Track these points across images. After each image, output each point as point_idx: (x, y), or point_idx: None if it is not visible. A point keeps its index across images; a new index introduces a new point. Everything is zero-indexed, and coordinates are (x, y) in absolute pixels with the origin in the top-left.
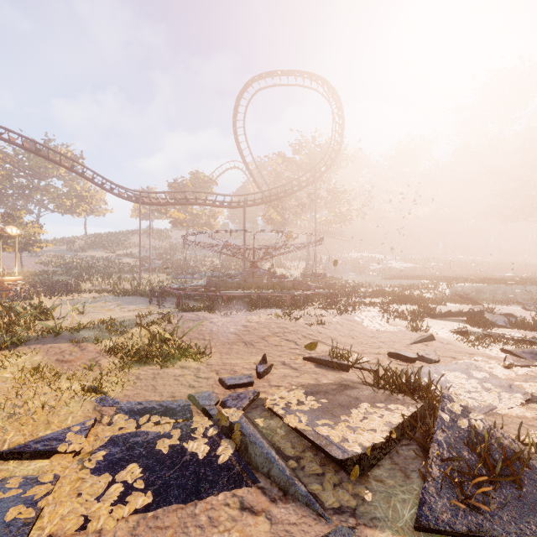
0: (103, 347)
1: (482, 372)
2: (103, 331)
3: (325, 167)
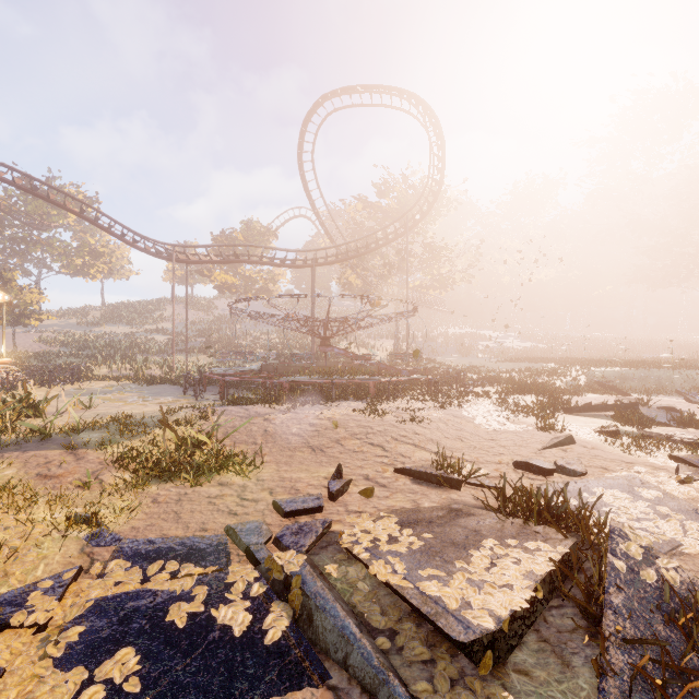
0: (109, 456)
1: (652, 490)
2: (113, 433)
3: (421, 214)
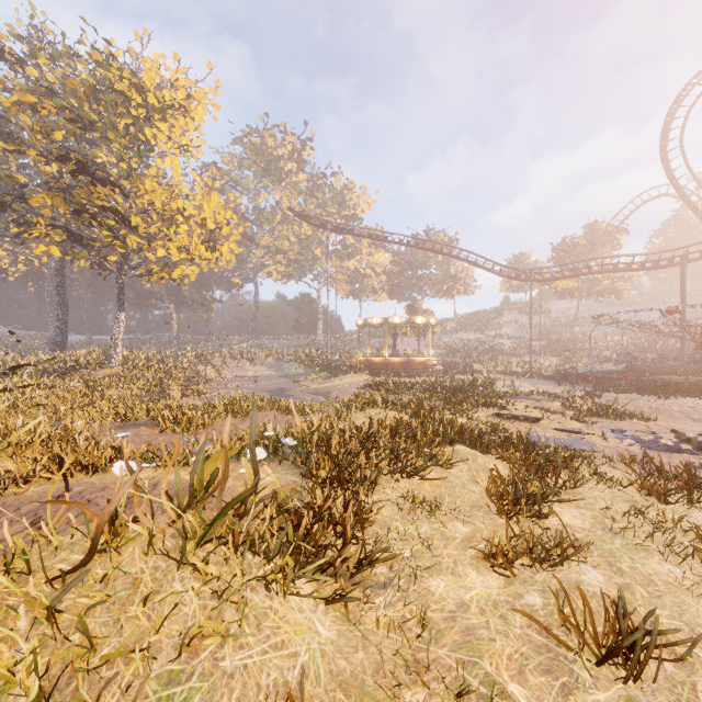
0: (560, 404)
1: None
2: (547, 397)
3: None
